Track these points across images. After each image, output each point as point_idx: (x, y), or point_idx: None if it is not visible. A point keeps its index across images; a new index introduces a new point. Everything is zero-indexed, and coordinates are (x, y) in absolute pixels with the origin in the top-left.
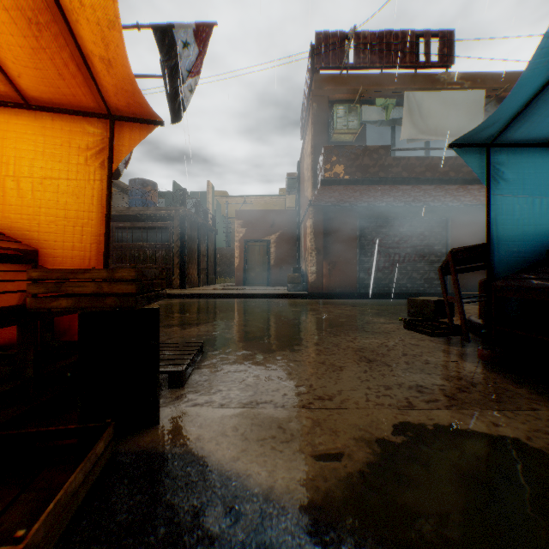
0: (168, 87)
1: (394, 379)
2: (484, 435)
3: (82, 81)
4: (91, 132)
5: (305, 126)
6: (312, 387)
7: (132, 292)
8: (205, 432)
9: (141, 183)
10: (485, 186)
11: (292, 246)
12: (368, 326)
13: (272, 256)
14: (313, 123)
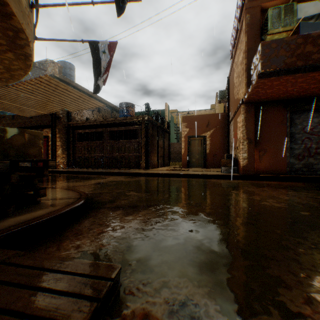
0: None
1: None
2: None
3: None
4: None
5: (236, 43)
6: None
7: None
8: None
9: (125, 104)
10: None
11: (223, 139)
12: None
13: (207, 146)
14: (246, 32)
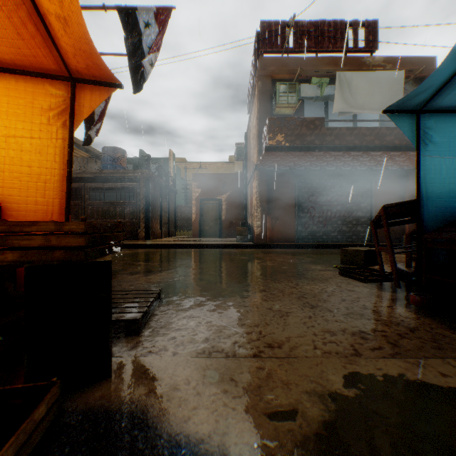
0: (131, 62)
1: (337, 325)
2: (434, 387)
3: (42, 42)
4: (53, 94)
5: (252, 102)
6: (262, 333)
7: (81, 245)
8: (157, 386)
9: (112, 150)
10: (416, 148)
11: (241, 204)
12: (307, 273)
13: (223, 212)
14: (258, 98)
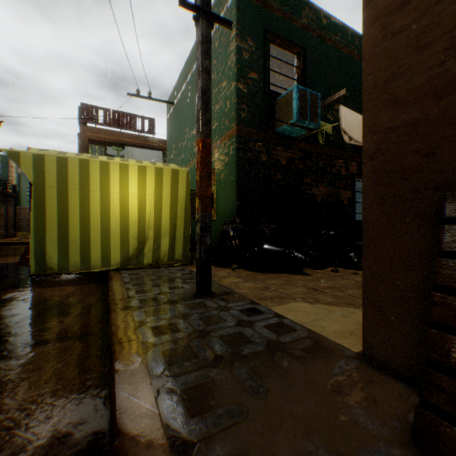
0: None
1: None
2: None
3: None
4: None
5: None
6: None
7: None
8: None
9: None
10: None
11: None
12: None
13: None
14: (79, 150)
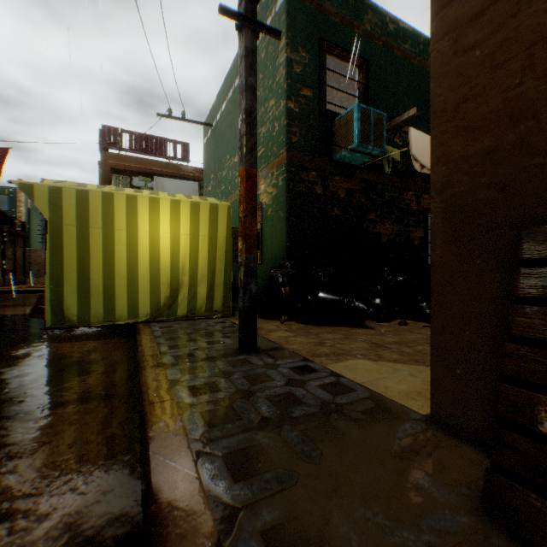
0: None
1: None
2: None
3: None
4: None
5: None
6: None
7: None
8: None
9: None
10: None
11: None
12: None
13: None
14: (100, 181)
